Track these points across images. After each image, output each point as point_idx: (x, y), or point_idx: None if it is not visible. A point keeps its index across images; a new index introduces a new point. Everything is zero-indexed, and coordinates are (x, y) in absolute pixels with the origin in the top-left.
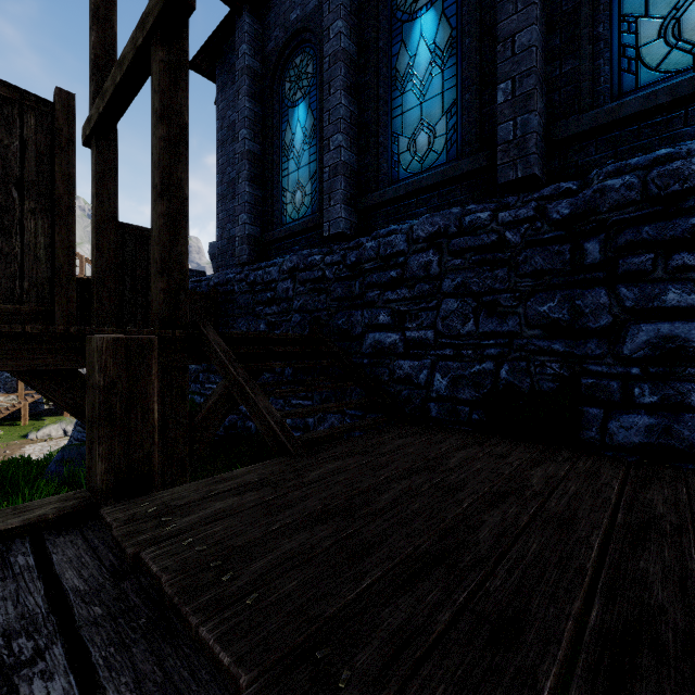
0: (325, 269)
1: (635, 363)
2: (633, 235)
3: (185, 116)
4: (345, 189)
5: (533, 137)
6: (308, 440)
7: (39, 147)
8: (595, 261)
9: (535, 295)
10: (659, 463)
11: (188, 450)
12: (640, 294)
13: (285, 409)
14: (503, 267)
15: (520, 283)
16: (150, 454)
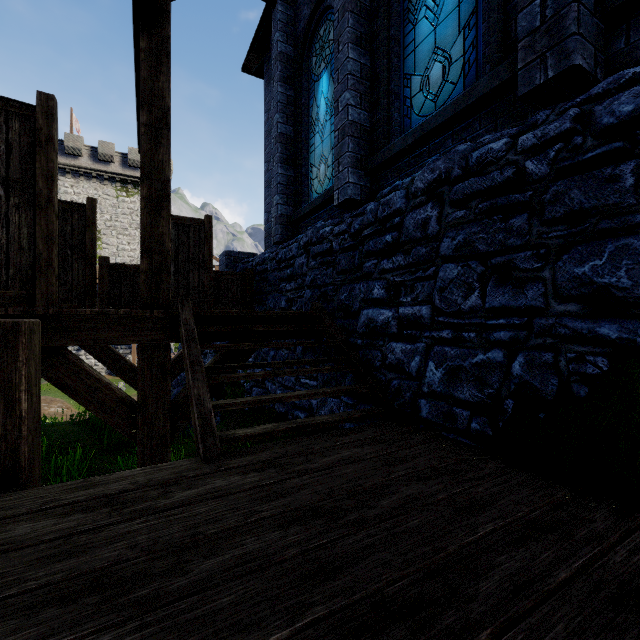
0: (332, 241)
1: None
2: None
3: (167, 100)
4: (354, 151)
5: (572, 9)
6: (234, 438)
7: (23, 148)
8: None
9: (571, 250)
10: None
11: (169, 426)
12: None
13: (295, 388)
14: (521, 213)
15: (547, 234)
16: (16, 447)
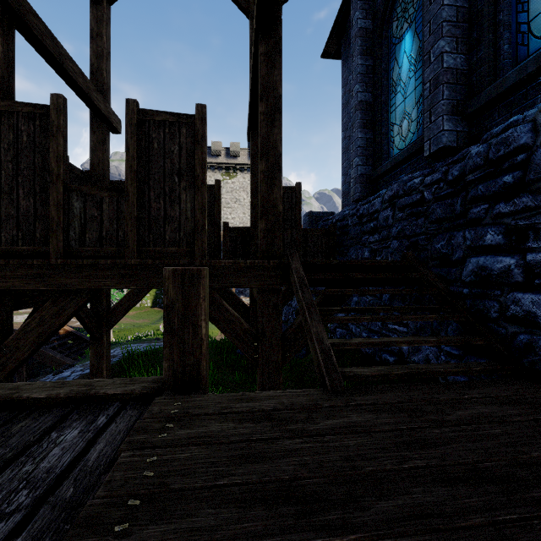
0: (423, 191)
1: None
2: None
3: (279, 89)
4: (449, 97)
5: None
6: (354, 376)
7: (188, 146)
8: None
9: None
10: None
11: (281, 356)
12: None
13: (381, 332)
14: None
15: None
16: (199, 361)
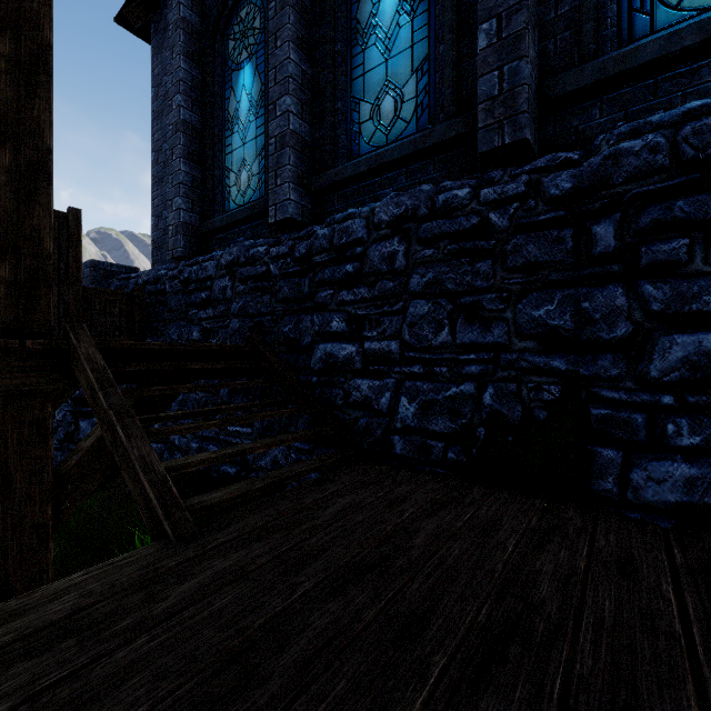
0: (269, 264)
1: (666, 388)
2: (661, 212)
3: (46, 32)
4: (295, 165)
5: (524, 90)
6: (206, 507)
7: None
8: (608, 249)
9: (528, 296)
10: (706, 532)
11: (51, 511)
12: (672, 294)
13: (219, 438)
14: (486, 259)
15: (509, 280)
16: None
